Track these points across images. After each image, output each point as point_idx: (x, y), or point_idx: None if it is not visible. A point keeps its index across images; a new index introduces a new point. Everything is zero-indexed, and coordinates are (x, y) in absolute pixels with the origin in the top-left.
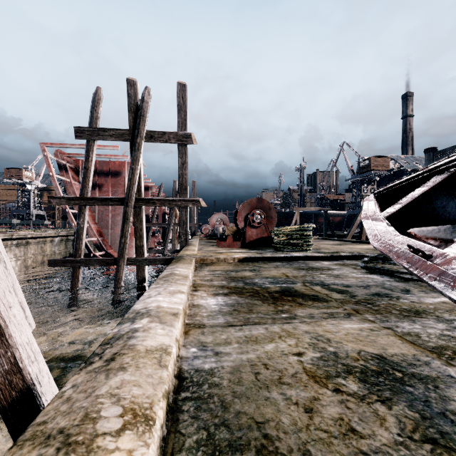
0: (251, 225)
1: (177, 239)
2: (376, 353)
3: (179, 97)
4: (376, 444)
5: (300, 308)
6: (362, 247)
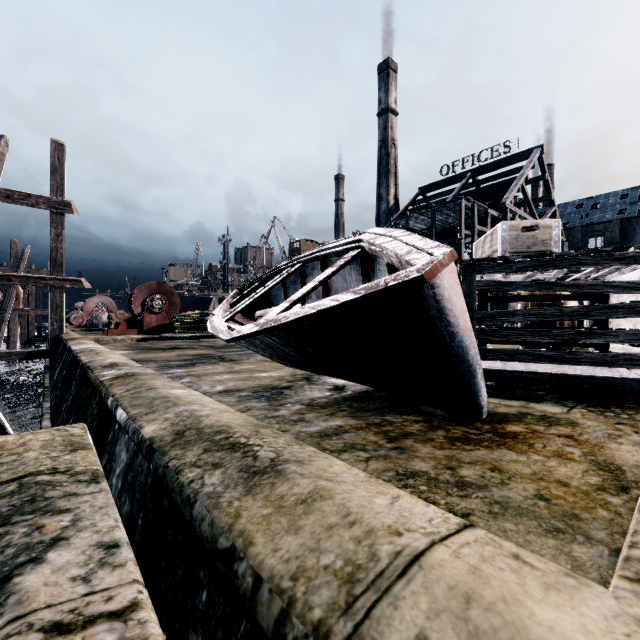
0: (150, 311)
1: (18, 333)
2: (201, 353)
3: (54, 157)
4: (184, 358)
5: (178, 350)
6: None
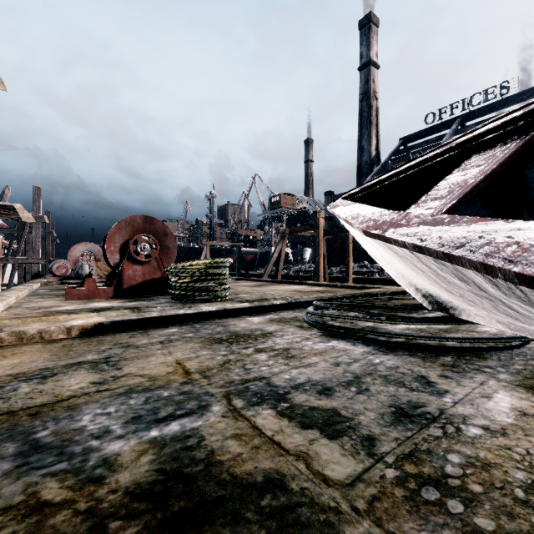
0: (132, 259)
1: None
2: None
3: None
4: None
5: None
6: (286, 288)
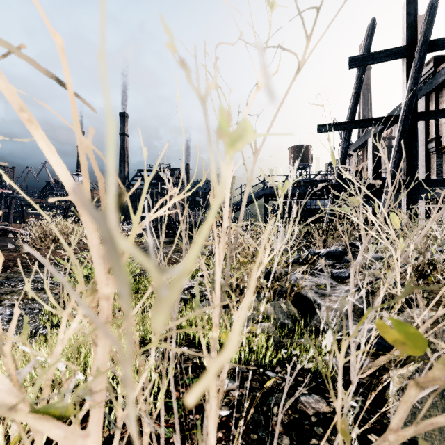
0: None
1: None
2: None
3: None
4: None
5: None
6: None
